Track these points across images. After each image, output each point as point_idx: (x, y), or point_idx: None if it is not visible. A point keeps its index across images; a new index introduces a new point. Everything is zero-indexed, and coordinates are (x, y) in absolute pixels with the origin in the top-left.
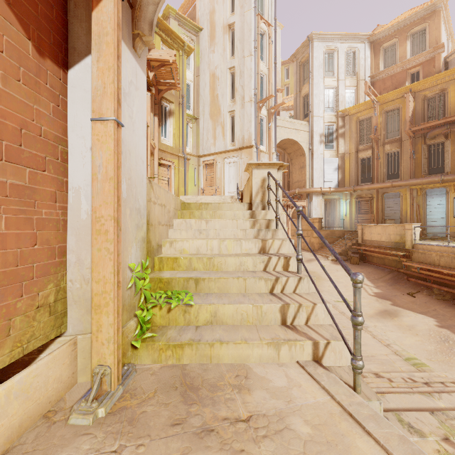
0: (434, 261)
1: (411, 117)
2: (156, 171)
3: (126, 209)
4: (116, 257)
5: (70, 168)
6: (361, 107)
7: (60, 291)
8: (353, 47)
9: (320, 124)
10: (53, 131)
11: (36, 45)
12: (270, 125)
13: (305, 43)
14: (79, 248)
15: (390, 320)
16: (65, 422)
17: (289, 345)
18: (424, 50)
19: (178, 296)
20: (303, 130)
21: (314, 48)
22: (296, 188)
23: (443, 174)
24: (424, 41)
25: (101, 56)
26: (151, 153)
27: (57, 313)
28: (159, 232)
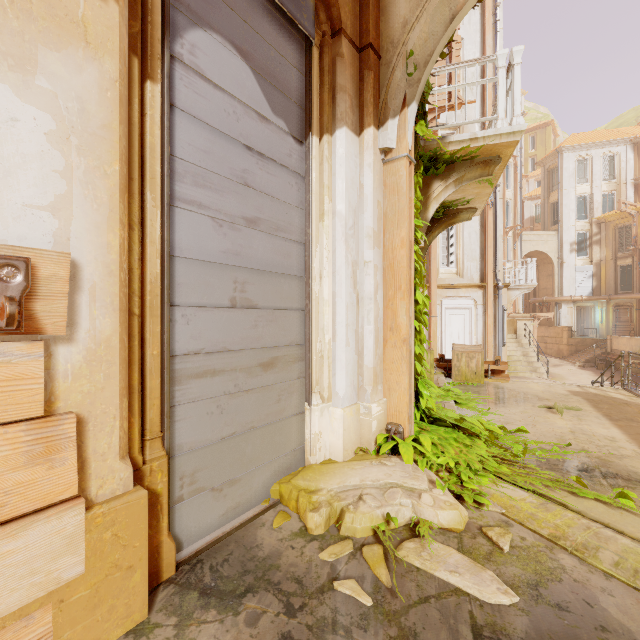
0: None
1: None
2: None
3: None
4: None
5: None
6: (619, 215)
7: None
8: (611, 151)
9: (571, 232)
10: None
11: None
12: (515, 245)
13: (553, 153)
14: None
15: None
16: None
17: (534, 373)
18: None
19: None
20: (551, 240)
21: (564, 160)
22: (543, 294)
23: None
24: None
25: None
26: None
27: None
28: None
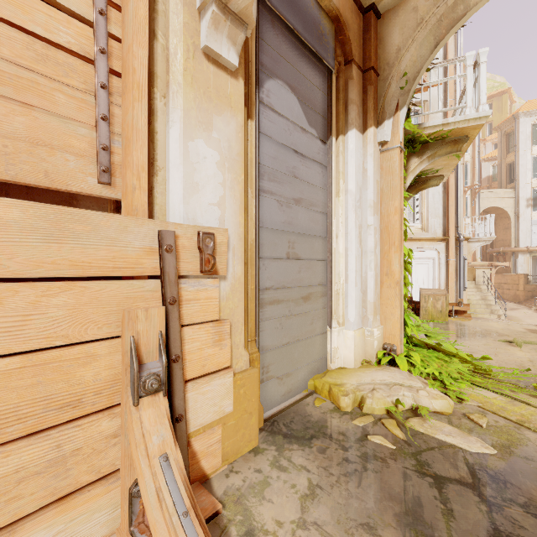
0: None
1: None
2: None
3: None
4: None
5: None
6: None
7: None
8: None
9: (527, 189)
10: None
11: None
12: (474, 202)
13: (510, 119)
14: None
15: None
16: None
17: (492, 315)
18: None
19: None
20: (508, 197)
21: (520, 124)
22: (500, 245)
23: None
24: None
25: None
26: None
27: None
28: None
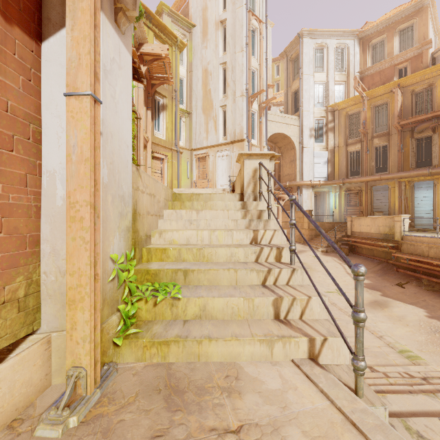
0: (423, 252)
1: (399, 111)
2: (149, 164)
3: (107, 195)
4: (93, 247)
5: (43, 150)
6: (350, 102)
7: (31, 284)
8: (342, 43)
9: (310, 118)
10: (23, 107)
11: (1, 9)
12: (261, 119)
13: (295, 40)
14: (54, 237)
15: (380, 310)
16: (31, 434)
17: (283, 342)
18: (412, 46)
19: (165, 289)
20: (294, 124)
21: (304, 44)
22: (286, 181)
23: (431, 167)
24: (411, 37)
25: (75, 24)
26: (145, 146)
27: (28, 309)
28: (148, 222)
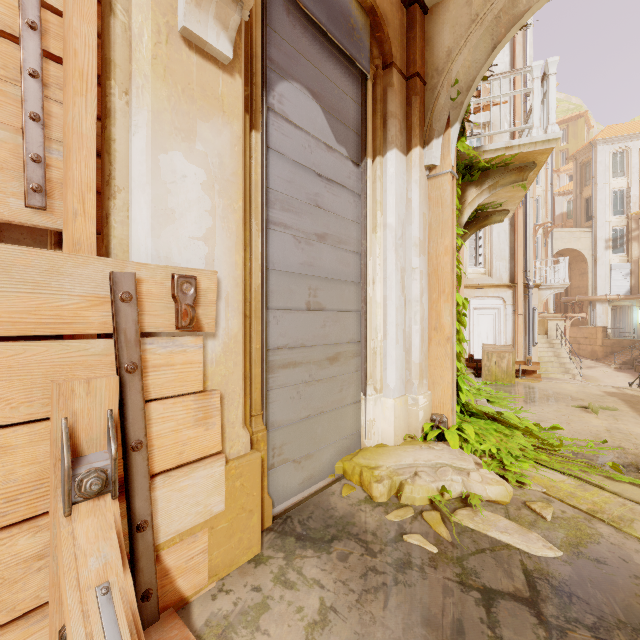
0: None
1: None
2: None
3: None
4: None
5: None
6: None
7: None
8: None
9: (606, 229)
10: None
11: None
12: (546, 242)
13: (587, 147)
14: None
15: None
16: None
17: (566, 375)
18: None
19: None
20: (585, 237)
21: (598, 153)
22: (575, 293)
23: None
24: None
25: None
26: None
27: None
28: None
